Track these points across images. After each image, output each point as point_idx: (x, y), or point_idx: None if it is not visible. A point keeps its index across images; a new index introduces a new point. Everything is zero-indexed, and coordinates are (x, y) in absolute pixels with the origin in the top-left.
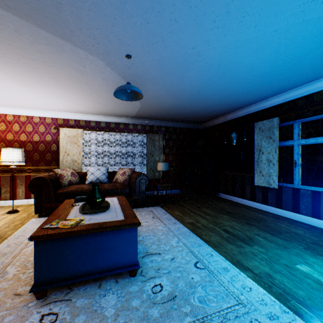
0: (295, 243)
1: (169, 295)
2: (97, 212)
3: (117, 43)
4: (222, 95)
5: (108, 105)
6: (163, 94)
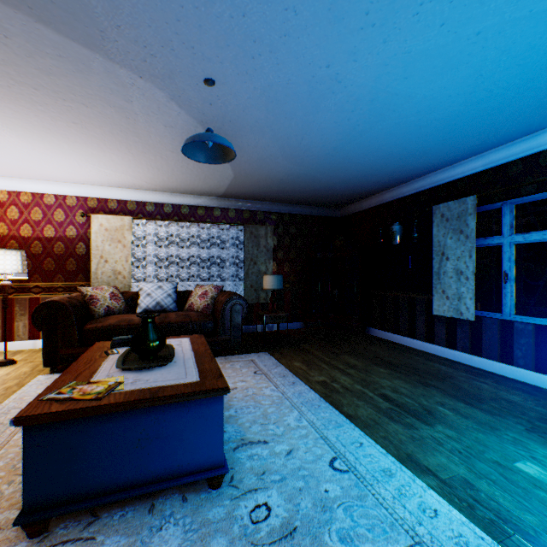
0: (510, 420)
1: (282, 527)
2: (149, 367)
3: (187, 56)
4: (377, 156)
5: (176, 174)
6: (273, 154)
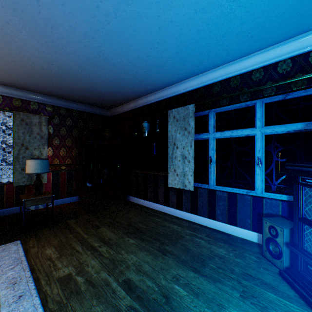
0: (227, 285)
1: None
2: None
3: None
4: (127, 58)
5: None
6: (10, 22)
